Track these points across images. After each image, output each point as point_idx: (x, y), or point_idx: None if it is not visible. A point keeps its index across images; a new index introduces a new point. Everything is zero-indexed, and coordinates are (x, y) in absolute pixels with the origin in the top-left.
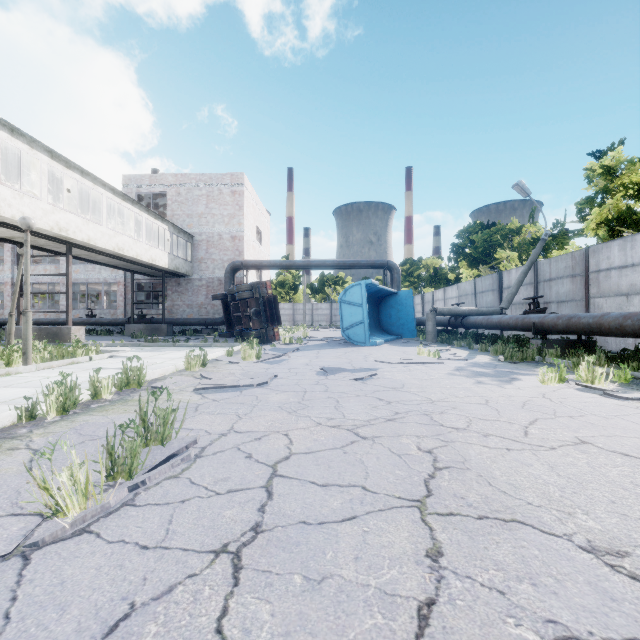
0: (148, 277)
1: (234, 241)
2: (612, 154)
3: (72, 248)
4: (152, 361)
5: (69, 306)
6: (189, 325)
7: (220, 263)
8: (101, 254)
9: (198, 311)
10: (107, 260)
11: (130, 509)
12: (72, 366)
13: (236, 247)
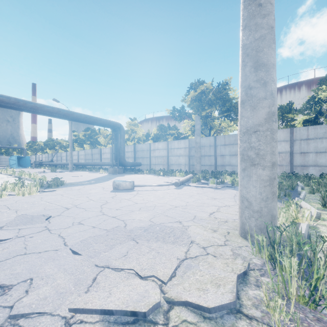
0: None
1: None
2: (75, 133)
3: None
4: None
5: None
6: None
7: None
8: None
9: None
10: None
11: None
12: None
13: None
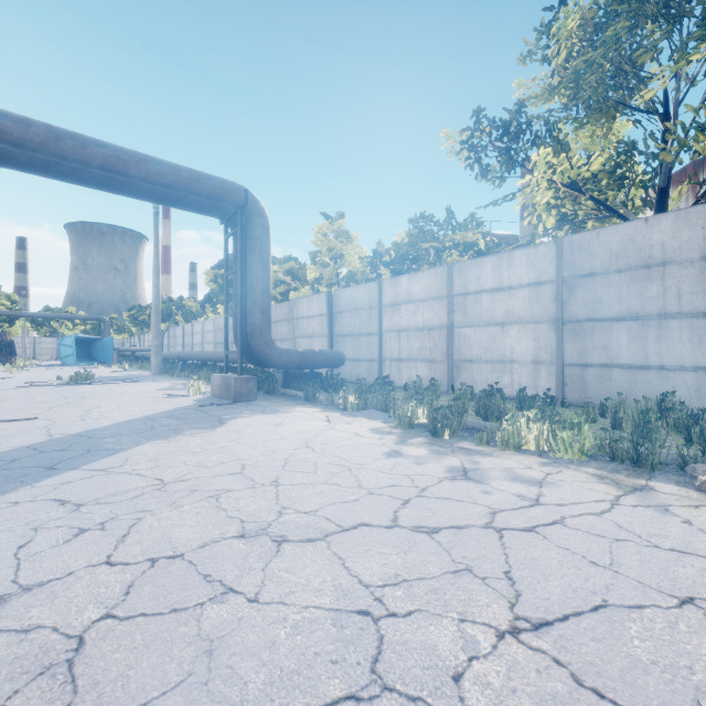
0: None
1: None
2: None
3: None
4: None
5: None
6: None
7: None
8: None
9: None
10: None
11: (21, 373)
12: None
13: None
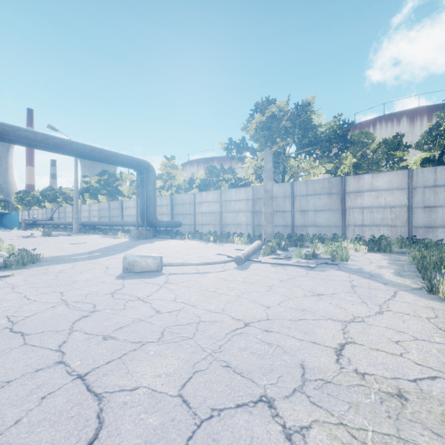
0: None
1: None
2: (87, 179)
3: None
4: None
5: None
6: None
7: None
8: None
9: None
10: None
11: None
12: None
13: None
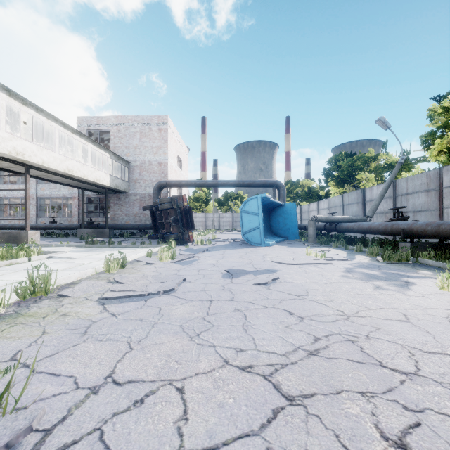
0: (96, 193)
1: (160, 166)
2: None
3: (31, 169)
4: (82, 262)
5: (27, 215)
6: (126, 229)
7: (150, 183)
8: (55, 174)
9: (133, 219)
10: (61, 179)
11: None
12: (8, 267)
13: (162, 171)
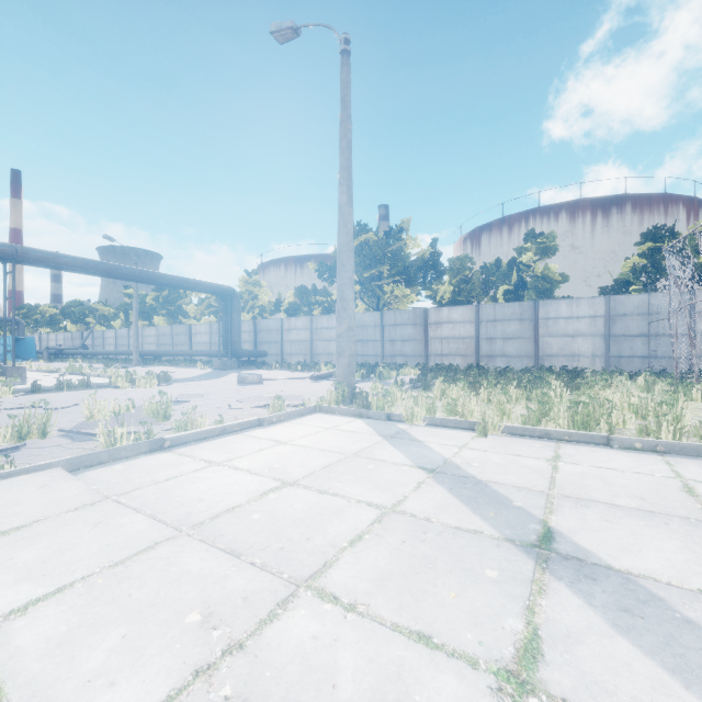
0: None
1: None
2: (130, 291)
3: None
4: None
5: None
6: None
7: None
8: None
9: None
10: None
11: None
12: None
13: None
